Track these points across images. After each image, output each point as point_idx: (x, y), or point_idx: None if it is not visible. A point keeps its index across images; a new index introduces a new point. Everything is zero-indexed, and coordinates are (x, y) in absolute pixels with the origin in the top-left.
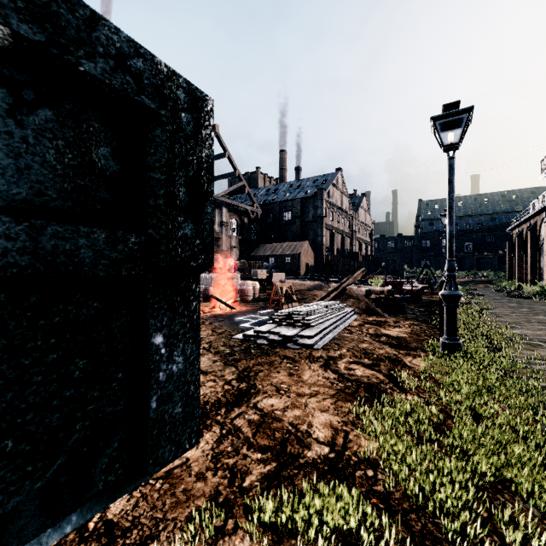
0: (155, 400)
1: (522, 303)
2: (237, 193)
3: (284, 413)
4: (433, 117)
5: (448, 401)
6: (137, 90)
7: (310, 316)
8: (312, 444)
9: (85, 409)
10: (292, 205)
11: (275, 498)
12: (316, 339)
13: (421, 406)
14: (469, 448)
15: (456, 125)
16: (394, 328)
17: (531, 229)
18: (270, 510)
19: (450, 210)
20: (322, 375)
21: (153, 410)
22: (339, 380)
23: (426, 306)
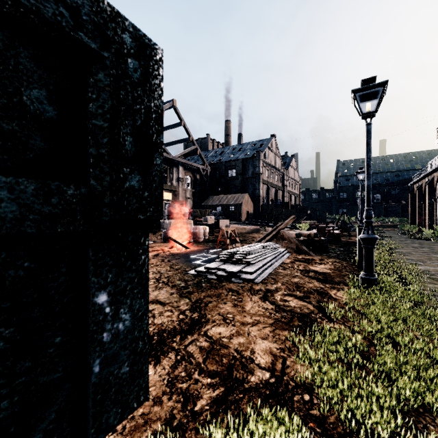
0: (98, 363)
1: (423, 243)
2: (191, 154)
3: (230, 340)
4: (354, 90)
5: (370, 329)
6: (74, 25)
7: (250, 255)
8: (255, 370)
9: (13, 383)
10: (235, 164)
11: (223, 422)
12: (256, 275)
13: (347, 335)
14: (392, 374)
15: (373, 97)
16: (320, 264)
17: (429, 183)
18: (219, 437)
19: (367, 167)
20: (261, 306)
21: (96, 375)
22: (276, 310)
23: (344, 246)
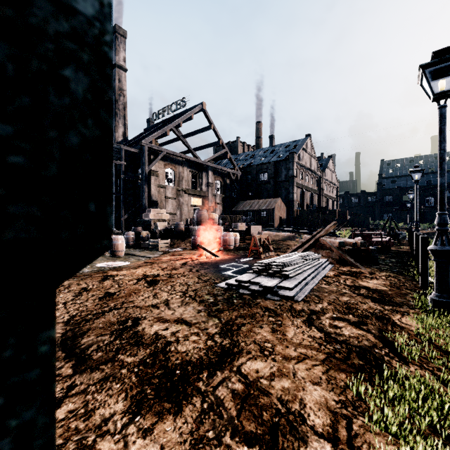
0: None
1: None
2: (221, 158)
3: (271, 383)
4: (423, 64)
5: None
6: None
7: (288, 266)
8: (309, 437)
9: None
10: (267, 167)
11: None
12: (296, 291)
13: (437, 389)
14: None
15: (447, 73)
16: (371, 279)
17: None
18: None
19: (441, 161)
20: (306, 333)
21: None
22: (326, 340)
23: (396, 257)
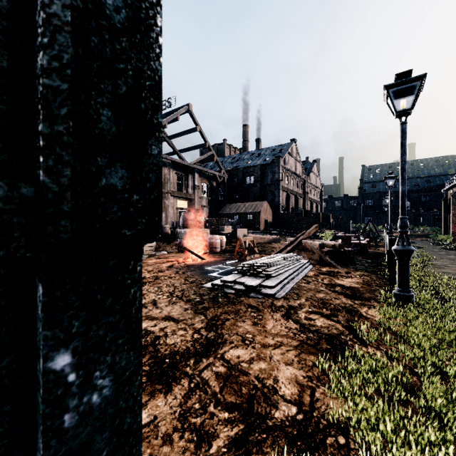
0: None
1: None
2: (207, 161)
3: (250, 365)
4: (387, 85)
5: (410, 356)
6: None
7: (270, 267)
8: (279, 403)
9: None
10: (253, 170)
11: None
12: (277, 289)
13: (385, 362)
14: (443, 412)
15: (408, 93)
16: (347, 278)
17: None
18: None
19: (402, 171)
20: (284, 325)
21: None
22: (300, 330)
23: (372, 258)
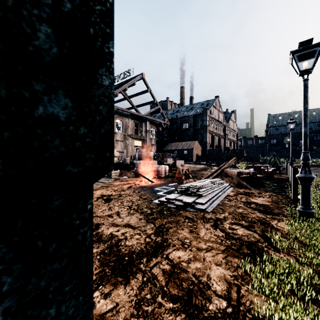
0: None
1: None
2: (155, 113)
3: (188, 265)
4: (292, 51)
5: (316, 261)
6: None
7: (201, 188)
8: (212, 297)
9: None
10: (188, 119)
11: None
12: (206, 205)
13: (297, 267)
14: None
15: (309, 57)
16: (259, 197)
17: None
18: None
19: (304, 116)
20: (213, 233)
21: None
22: (226, 237)
23: (277, 182)
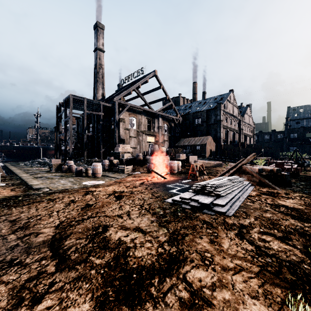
0: None
1: None
2: (167, 109)
3: (213, 293)
4: None
5: None
6: None
7: (219, 187)
8: None
9: None
10: (200, 114)
11: None
12: (227, 208)
13: None
14: None
15: None
16: (288, 199)
17: None
18: None
19: None
20: (239, 246)
21: None
22: (257, 253)
23: (305, 180)
